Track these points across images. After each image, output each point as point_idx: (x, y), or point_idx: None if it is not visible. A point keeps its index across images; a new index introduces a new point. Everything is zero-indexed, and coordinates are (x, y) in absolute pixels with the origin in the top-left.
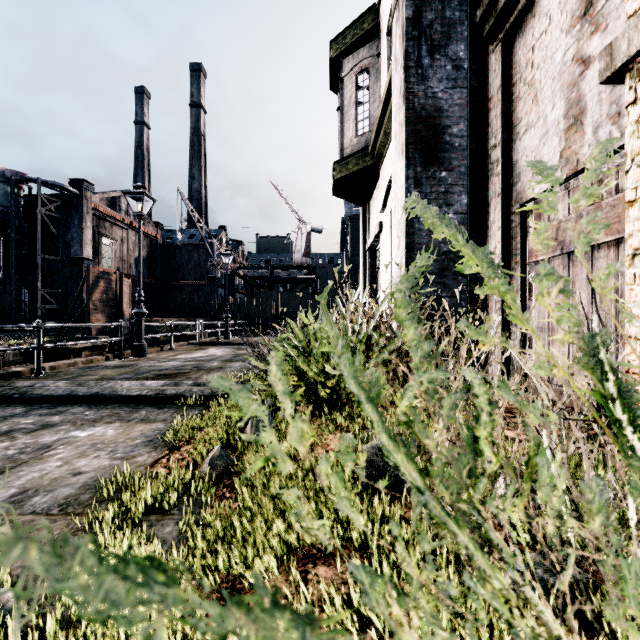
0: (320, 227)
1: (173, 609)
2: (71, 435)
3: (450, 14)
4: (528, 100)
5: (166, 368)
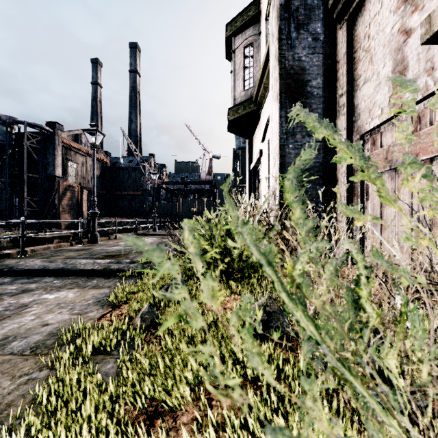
0: (219, 155)
1: (110, 428)
2: (43, 297)
3: (310, 2)
4: (366, 61)
5: (112, 251)
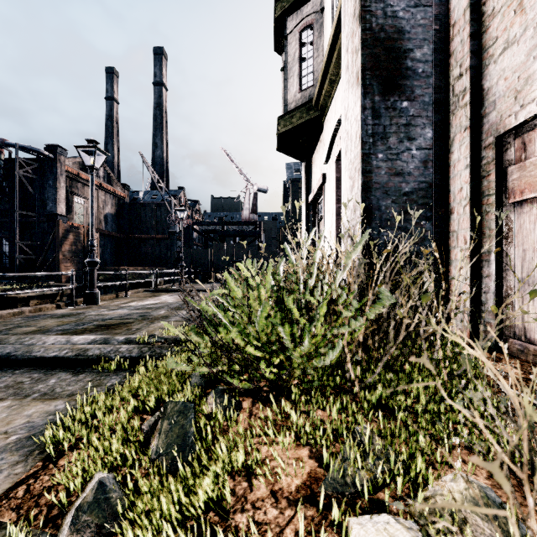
0: (265, 187)
1: None
2: None
3: None
4: (508, 12)
5: (111, 317)
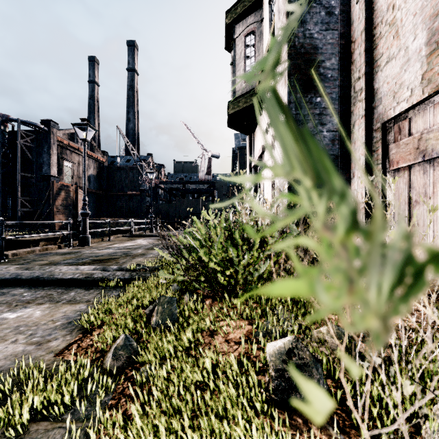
0: (218, 154)
1: None
2: (1, 317)
3: None
4: (389, 37)
5: (102, 254)
